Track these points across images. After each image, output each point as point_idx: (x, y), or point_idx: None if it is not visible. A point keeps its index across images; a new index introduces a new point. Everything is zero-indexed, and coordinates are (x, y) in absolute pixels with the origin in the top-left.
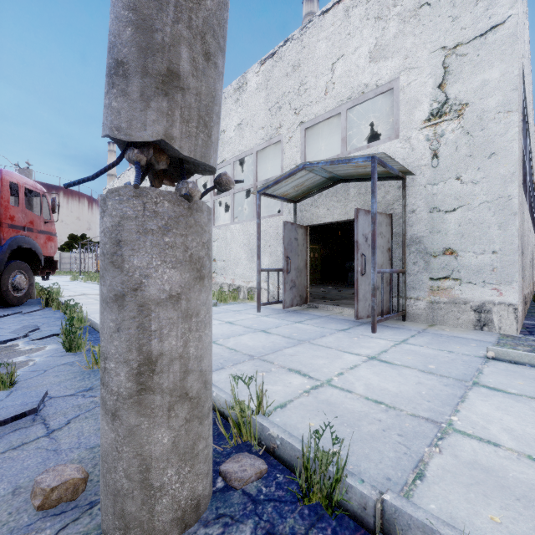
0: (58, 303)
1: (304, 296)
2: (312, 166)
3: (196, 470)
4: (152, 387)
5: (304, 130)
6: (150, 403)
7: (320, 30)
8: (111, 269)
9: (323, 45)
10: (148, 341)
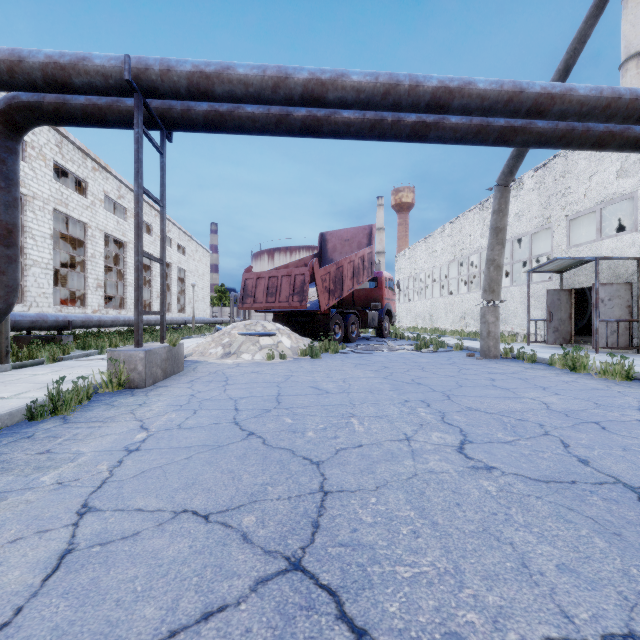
0: (408, 337)
1: (568, 338)
2: (561, 259)
3: (497, 351)
4: (490, 336)
5: (569, 221)
6: (489, 338)
7: (580, 152)
8: (483, 318)
9: (582, 163)
10: (489, 329)
